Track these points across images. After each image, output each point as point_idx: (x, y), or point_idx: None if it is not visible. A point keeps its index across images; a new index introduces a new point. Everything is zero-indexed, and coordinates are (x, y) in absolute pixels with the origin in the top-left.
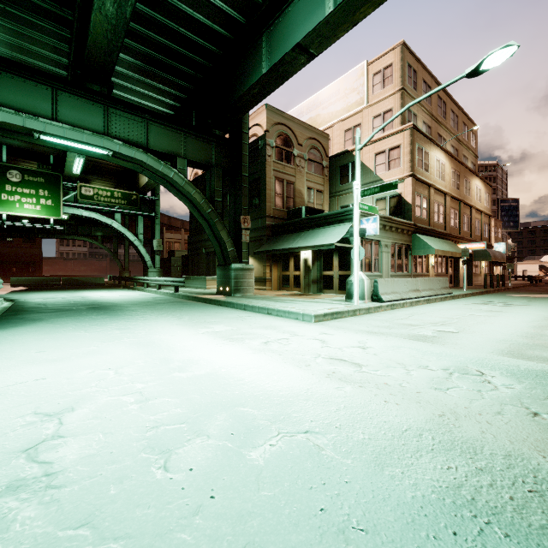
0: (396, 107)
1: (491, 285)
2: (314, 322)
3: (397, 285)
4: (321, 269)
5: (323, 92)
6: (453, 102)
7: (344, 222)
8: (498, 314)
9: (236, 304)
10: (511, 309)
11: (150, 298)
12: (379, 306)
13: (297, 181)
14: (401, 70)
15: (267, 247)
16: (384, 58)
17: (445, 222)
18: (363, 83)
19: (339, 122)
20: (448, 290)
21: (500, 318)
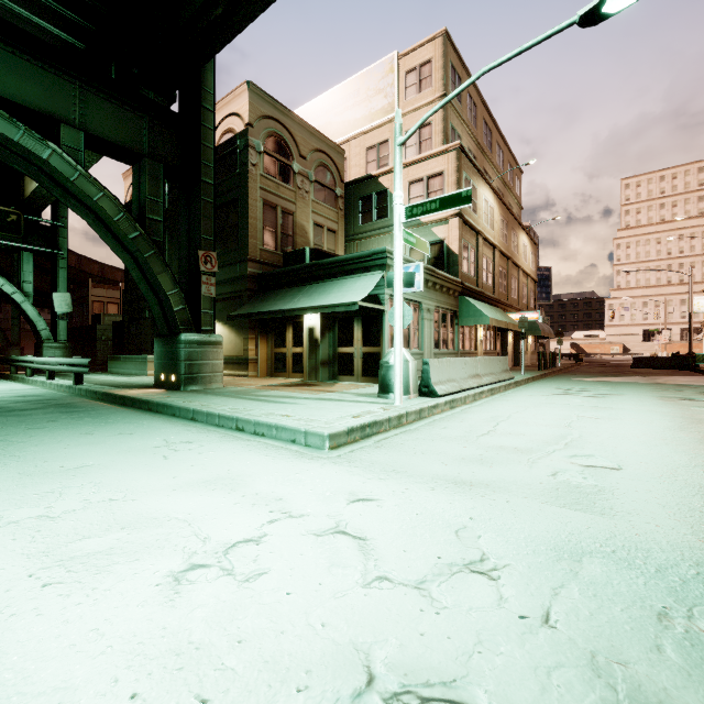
0: (437, 120)
1: (545, 366)
2: (329, 449)
3: (454, 368)
4: (335, 343)
5: (336, 91)
6: (499, 133)
7: (371, 270)
8: (615, 414)
9: (178, 408)
10: (615, 403)
11: (10, 398)
12: (435, 404)
13: (298, 212)
14: (443, 69)
15: (250, 309)
16: (421, 51)
17: (494, 283)
18: (392, 83)
19: (359, 135)
20: (509, 374)
21: (628, 422)
